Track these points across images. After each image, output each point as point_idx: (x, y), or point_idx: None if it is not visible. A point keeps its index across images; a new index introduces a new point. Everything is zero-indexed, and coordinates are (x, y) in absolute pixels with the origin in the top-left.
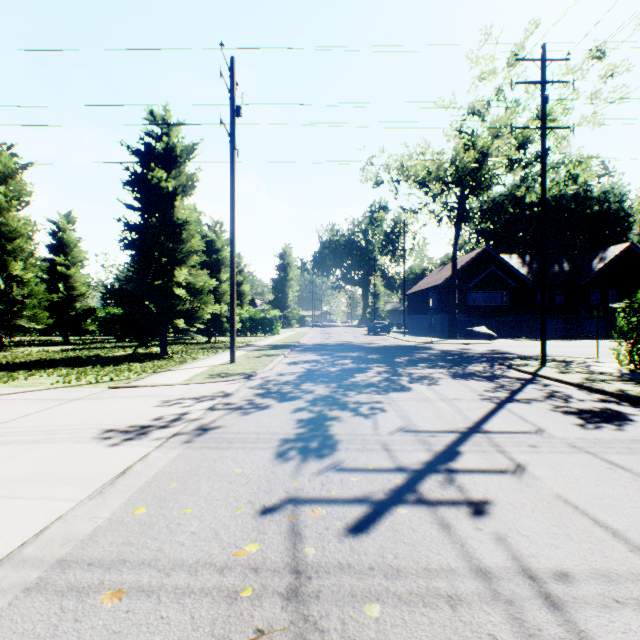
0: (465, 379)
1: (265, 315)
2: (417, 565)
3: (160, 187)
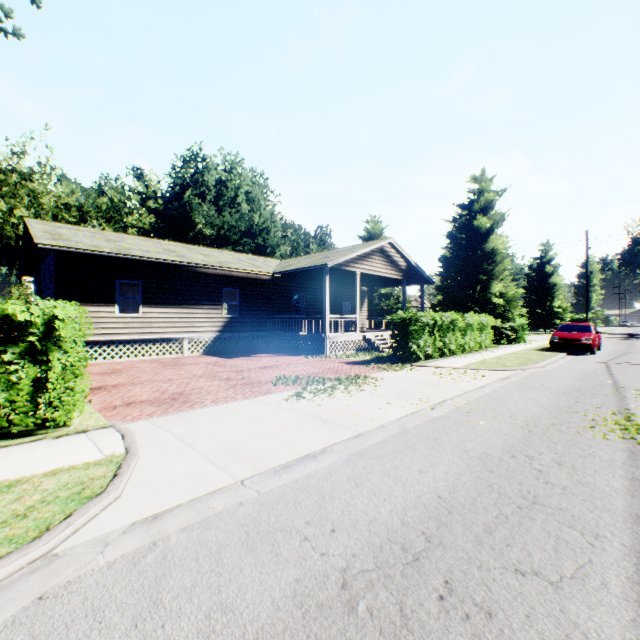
0: None
1: (578, 317)
2: (639, 341)
3: (547, 272)
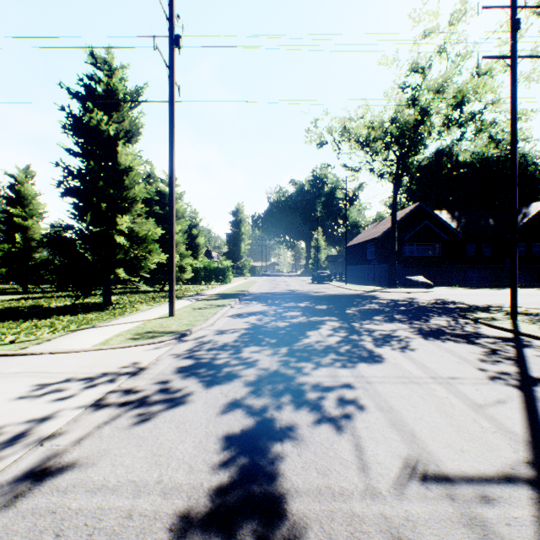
0: (439, 339)
1: (218, 265)
2: None
3: (100, 130)
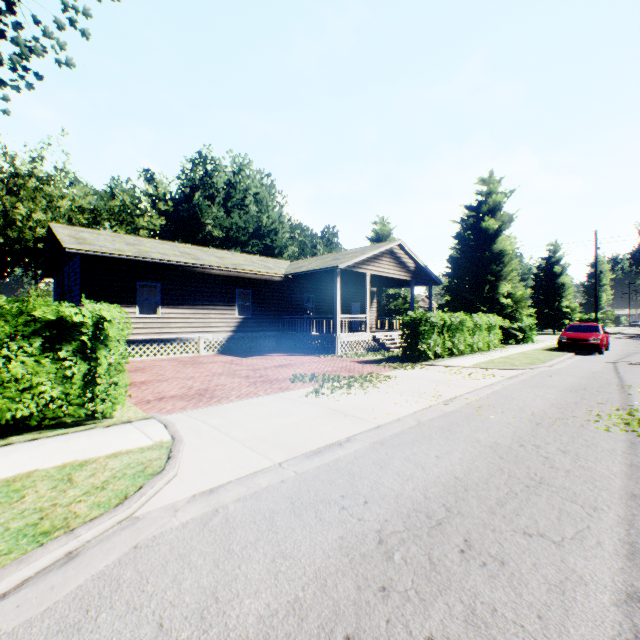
0: None
1: (587, 317)
2: None
3: (556, 272)
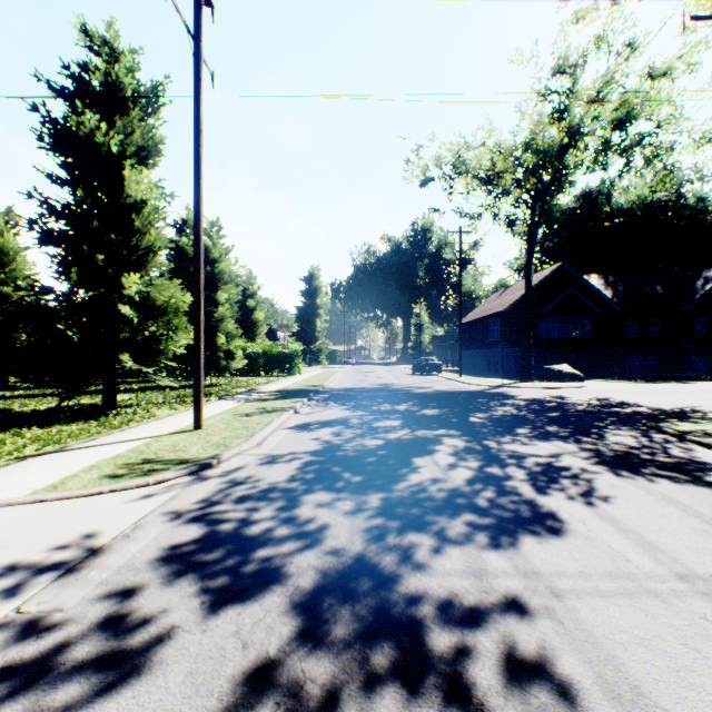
0: (642, 475)
1: (283, 349)
2: None
3: (94, 143)
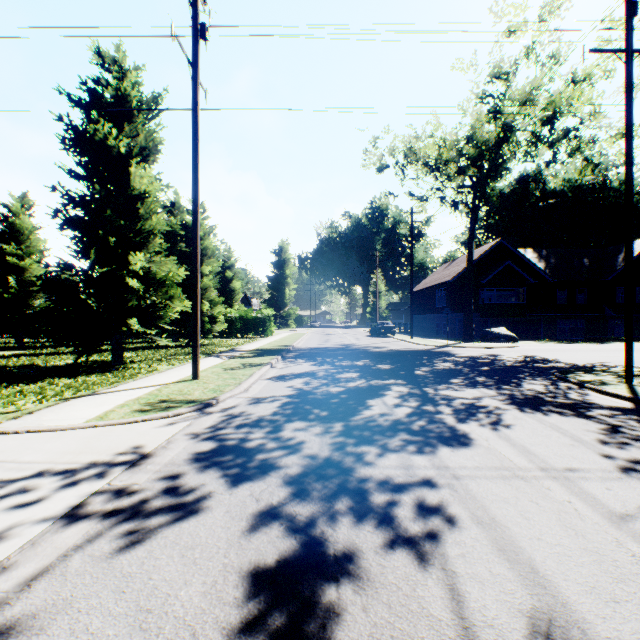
0: (540, 411)
1: (257, 314)
2: None
3: (107, 146)
